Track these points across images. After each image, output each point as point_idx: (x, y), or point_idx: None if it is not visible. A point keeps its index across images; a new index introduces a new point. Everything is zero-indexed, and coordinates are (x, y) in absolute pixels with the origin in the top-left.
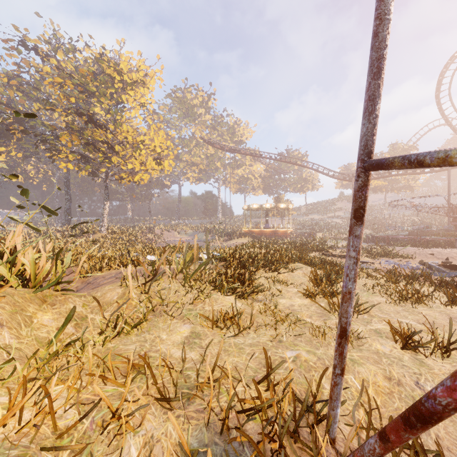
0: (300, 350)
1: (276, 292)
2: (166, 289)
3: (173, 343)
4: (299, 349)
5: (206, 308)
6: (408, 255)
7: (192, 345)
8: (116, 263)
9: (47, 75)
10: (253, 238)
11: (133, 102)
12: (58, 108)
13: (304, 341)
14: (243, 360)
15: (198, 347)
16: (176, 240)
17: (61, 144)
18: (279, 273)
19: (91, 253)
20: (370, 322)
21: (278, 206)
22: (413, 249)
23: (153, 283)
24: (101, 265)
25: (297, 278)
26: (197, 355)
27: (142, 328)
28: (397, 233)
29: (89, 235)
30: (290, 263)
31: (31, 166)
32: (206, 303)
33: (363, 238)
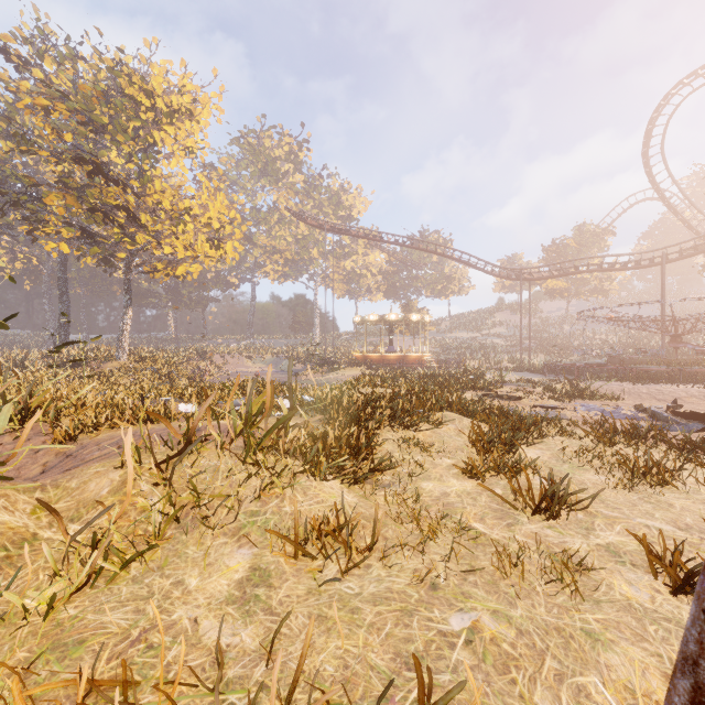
0: (478, 611)
1: (416, 468)
2: (210, 471)
3: (210, 602)
4: (476, 607)
5: (286, 509)
6: (614, 395)
7: (249, 607)
8: (125, 417)
9: (27, 96)
10: (369, 367)
11: (174, 145)
12: (43, 151)
13: (482, 584)
14: (360, 648)
15: (261, 610)
16: (247, 372)
17: (47, 211)
18: (417, 430)
19: (84, 397)
20: (592, 528)
21: (409, 317)
22: (618, 385)
23: (186, 459)
24: (96, 420)
25: (448, 439)
26: (258, 637)
27: (147, 565)
28: (586, 359)
29: (98, 365)
30: (434, 413)
31: (1, 248)
32: (285, 498)
33: (538, 367)
